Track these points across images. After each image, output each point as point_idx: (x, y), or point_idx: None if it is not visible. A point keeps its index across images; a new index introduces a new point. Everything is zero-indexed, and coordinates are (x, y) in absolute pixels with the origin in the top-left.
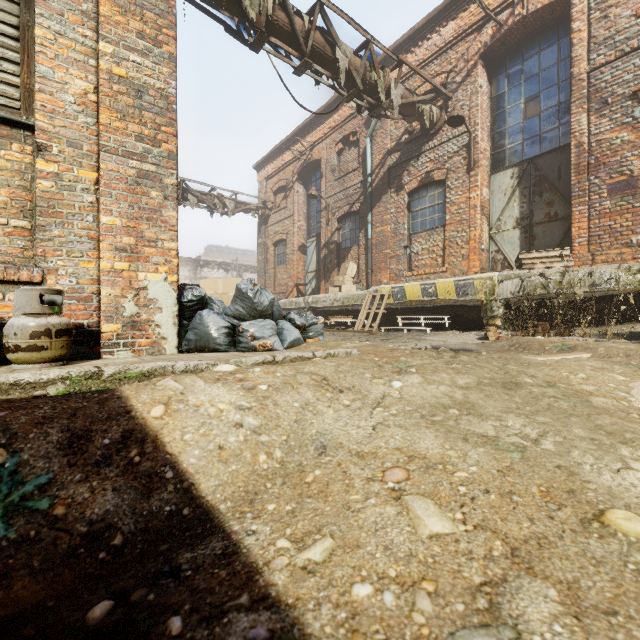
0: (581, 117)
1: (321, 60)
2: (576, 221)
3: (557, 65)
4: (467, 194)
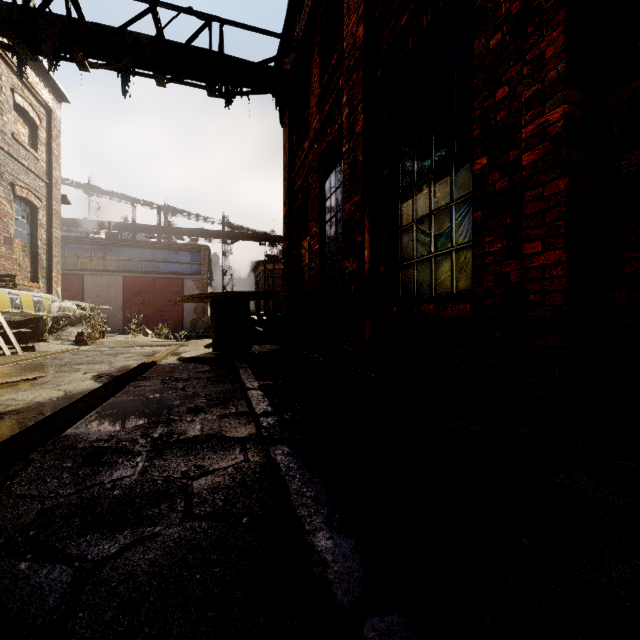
0: None
1: (140, 64)
2: None
3: None
4: None
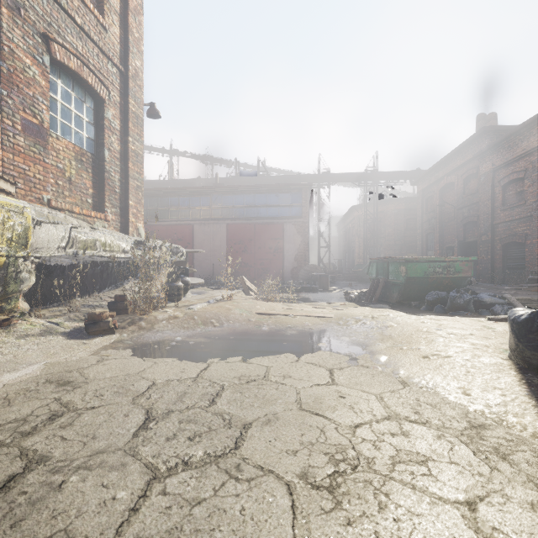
0: None
1: None
2: None
3: None
4: None
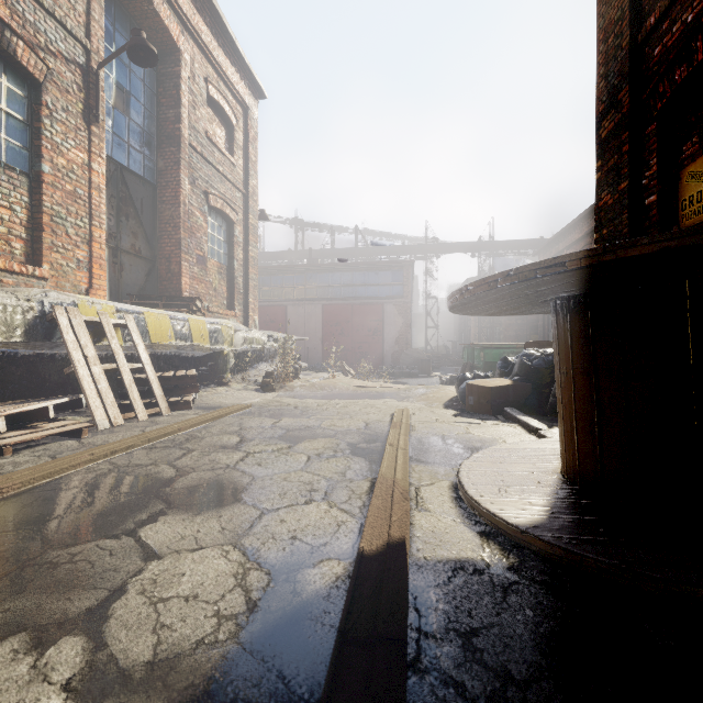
0: (186, 179)
1: None
2: (185, 275)
3: (144, 85)
4: (86, 156)
